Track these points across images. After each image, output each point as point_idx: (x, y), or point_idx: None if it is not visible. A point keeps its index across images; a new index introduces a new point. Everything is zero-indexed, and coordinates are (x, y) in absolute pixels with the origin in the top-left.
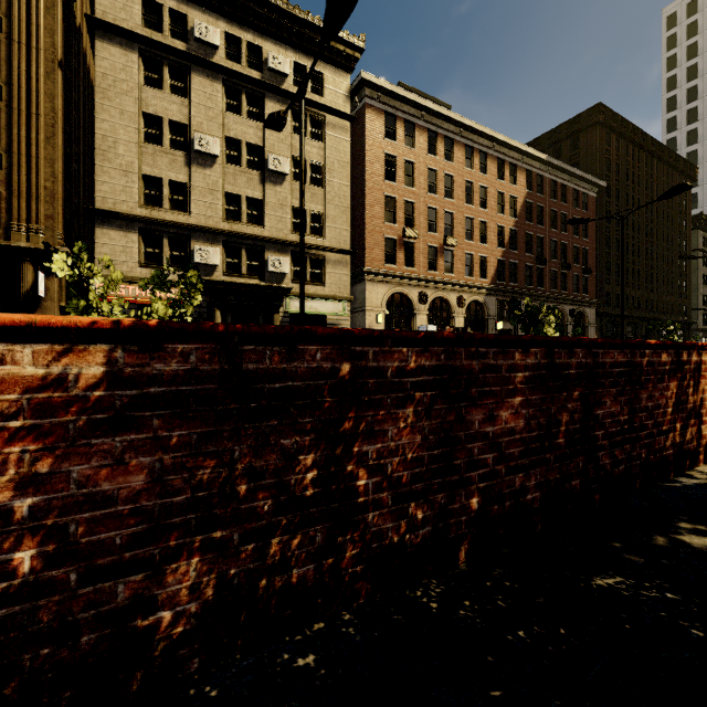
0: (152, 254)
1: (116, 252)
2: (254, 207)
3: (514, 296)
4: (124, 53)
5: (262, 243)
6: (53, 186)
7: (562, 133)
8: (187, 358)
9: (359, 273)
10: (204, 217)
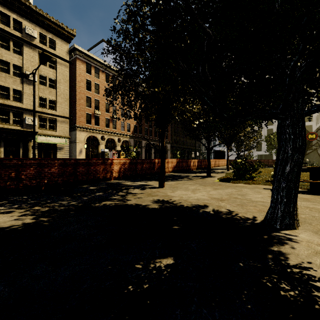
0: None
1: None
2: (17, 93)
3: (140, 139)
4: None
5: (22, 110)
6: None
7: None
8: None
9: (74, 126)
10: None
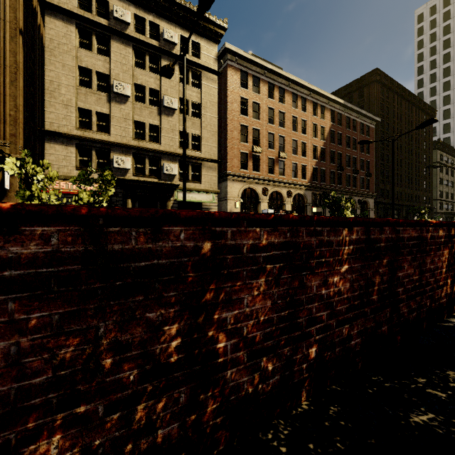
0: (85, 161)
1: (59, 159)
2: (154, 130)
3: (323, 191)
4: (65, 25)
5: (159, 155)
6: (15, 114)
7: (353, 87)
8: (47, 240)
9: (223, 175)
10: (120, 136)
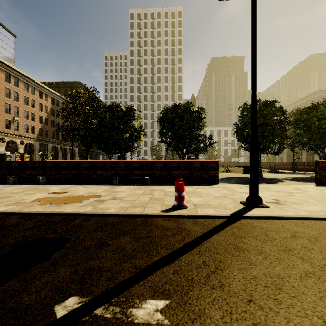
0: None
1: None
2: None
3: (47, 142)
4: None
5: None
6: None
7: (68, 84)
8: None
9: None
10: None
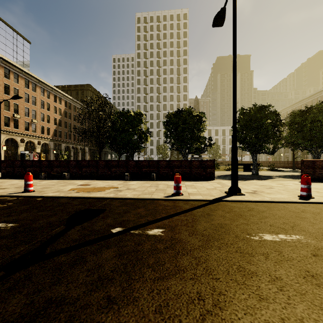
0: None
1: None
2: None
3: (60, 142)
4: None
5: None
6: None
7: (79, 87)
8: None
9: None
10: None
